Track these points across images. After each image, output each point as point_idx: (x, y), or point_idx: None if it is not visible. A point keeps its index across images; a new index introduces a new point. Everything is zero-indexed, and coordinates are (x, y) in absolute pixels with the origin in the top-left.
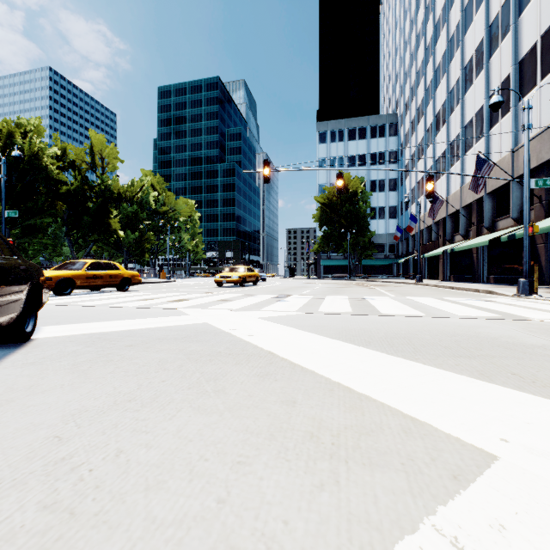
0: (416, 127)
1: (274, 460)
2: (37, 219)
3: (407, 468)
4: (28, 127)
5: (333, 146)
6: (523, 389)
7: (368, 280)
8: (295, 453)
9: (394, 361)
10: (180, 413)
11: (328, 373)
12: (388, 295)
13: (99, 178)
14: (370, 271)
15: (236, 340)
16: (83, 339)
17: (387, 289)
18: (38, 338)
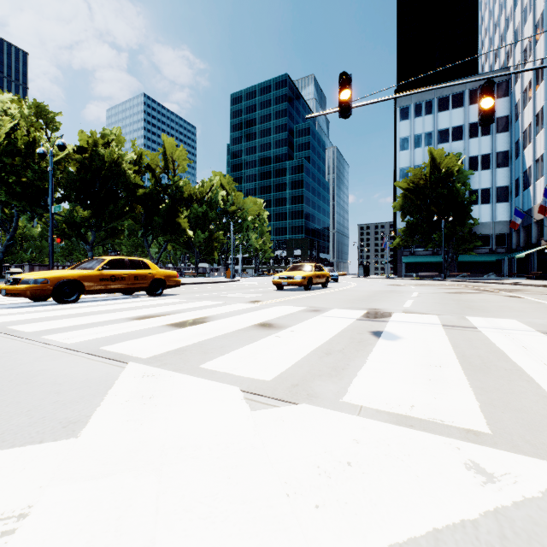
0: (545, 74)
1: None
2: (118, 222)
3: None
4: (111, 137)
5: (418, 121)
6: None
7: (475, 281)
8: None
9: None
10: None
11: None
12: None
13: (171, 180)
14: (469, 269)
15: None
16: None
17: None
18: None
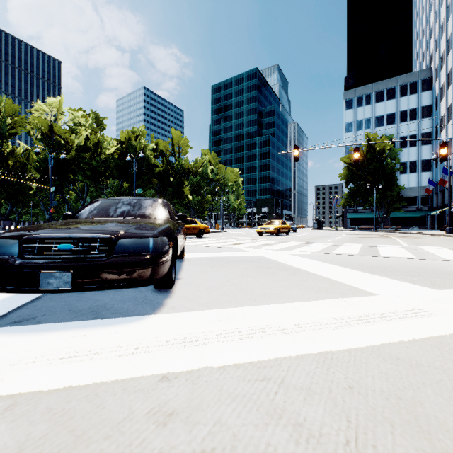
0: (452, 79)
1: (296, 289)
2: (143, 191)
3: (342, 294)
4: (138, 133)
5: (360, 110)
6: (426, 287)
7: (394, 232)
8: (304, 289)
9: (363, 274)
10: (262, 280)
11: (324, 275)
12: (402, 244)
13: (176, 160)
14: (400, 223)
15: (279, 263)
16: (205, 259)
17: (406, 239)
18: (185, 257)
